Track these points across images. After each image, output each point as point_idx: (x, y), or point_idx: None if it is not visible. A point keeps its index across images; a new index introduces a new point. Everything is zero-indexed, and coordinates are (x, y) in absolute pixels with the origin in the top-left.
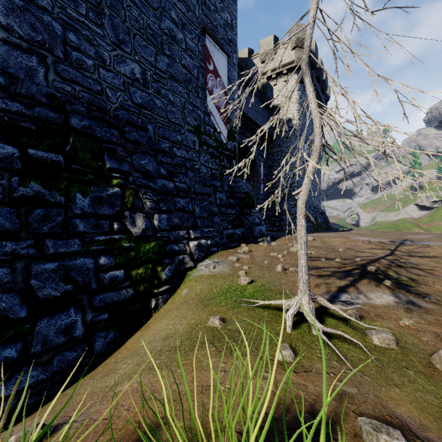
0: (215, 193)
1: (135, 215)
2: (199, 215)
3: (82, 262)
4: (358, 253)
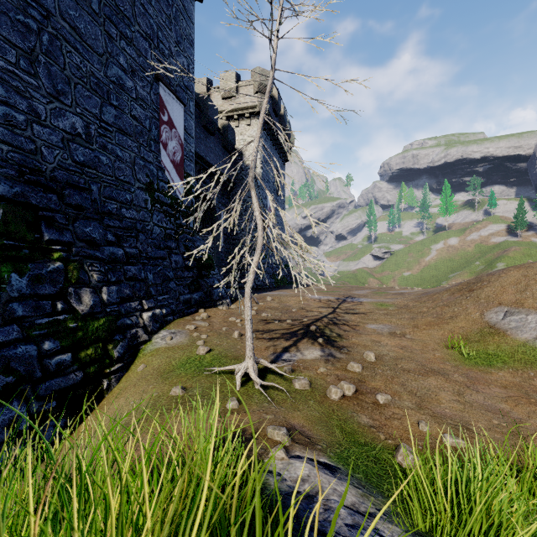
0: (171, 256)
1: (80, 290)
2: (153, 282)
3: (24, 350)
4: (307, 312)
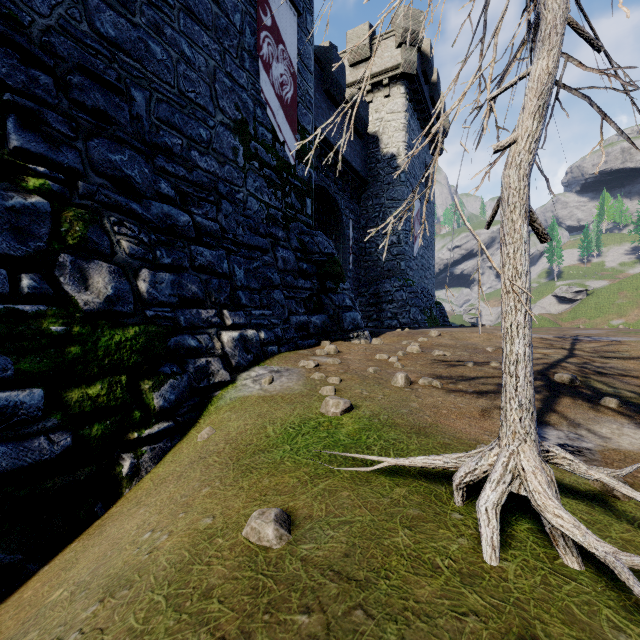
0: (275, 249)
1: (87, 264)
2: (244, 283)
3: None
4: None
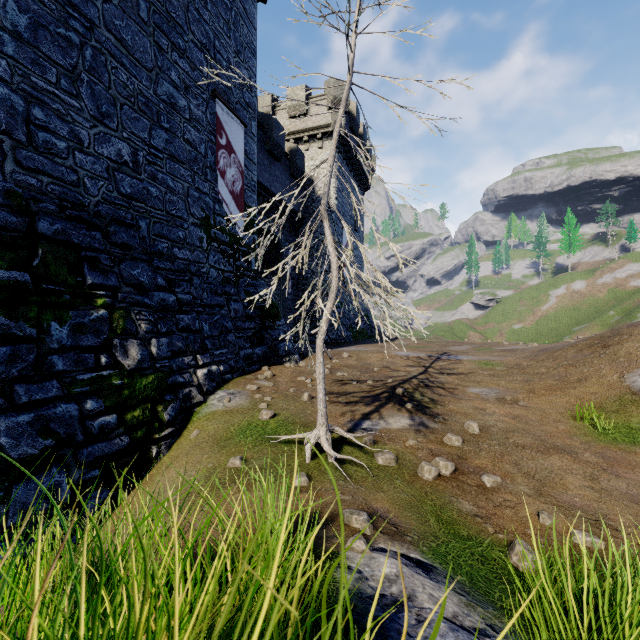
0: (229, 303)
1: (127, 342)
2: (209, 334)
3: (64, 409)
4: (392, 372)
